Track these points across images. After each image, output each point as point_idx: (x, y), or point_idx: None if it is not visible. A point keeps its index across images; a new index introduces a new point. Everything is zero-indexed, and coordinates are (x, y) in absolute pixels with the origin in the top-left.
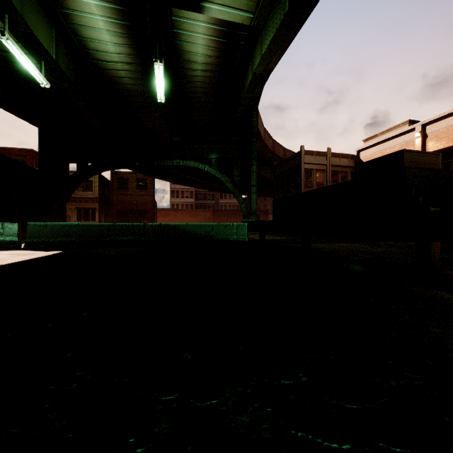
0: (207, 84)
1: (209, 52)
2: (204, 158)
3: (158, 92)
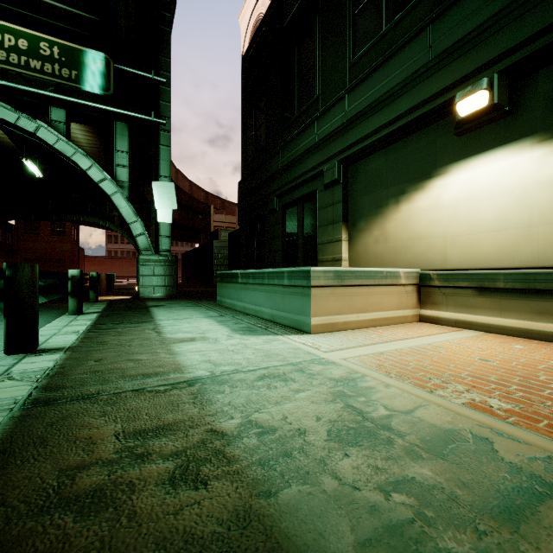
0: (99, 155)
1: (89, 137)
2: (108, 215)
3: (34, 172)
